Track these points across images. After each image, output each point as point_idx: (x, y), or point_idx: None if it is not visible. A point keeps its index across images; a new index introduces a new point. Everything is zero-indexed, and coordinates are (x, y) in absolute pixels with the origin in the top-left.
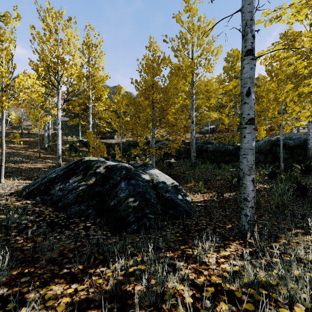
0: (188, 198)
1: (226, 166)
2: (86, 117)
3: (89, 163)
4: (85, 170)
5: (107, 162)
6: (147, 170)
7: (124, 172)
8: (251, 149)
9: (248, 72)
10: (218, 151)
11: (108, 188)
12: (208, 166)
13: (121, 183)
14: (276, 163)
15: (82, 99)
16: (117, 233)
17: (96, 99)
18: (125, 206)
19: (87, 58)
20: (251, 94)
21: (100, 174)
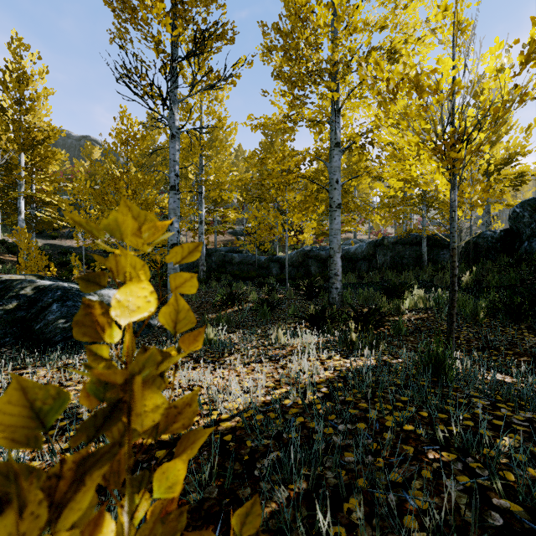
0: (154, 321)
1: (239, 284)
2: (13, 201)
3: (10, 283)
4: (1, 292)
5: (37, 282)
6: (99, 290)
7: (59, 293)
8: (173, 269)
9: (172, 205)
10: (247, 263)
11: (35, 312)
12: (225, 284)
13: (52, 305)
14: (308, 279)
15: (3, 170)
16: (38, 352)
17: (36, 168)
18: (53, 328)
19: (15, 98)
20: (173, 224)
21: (25, 296)
